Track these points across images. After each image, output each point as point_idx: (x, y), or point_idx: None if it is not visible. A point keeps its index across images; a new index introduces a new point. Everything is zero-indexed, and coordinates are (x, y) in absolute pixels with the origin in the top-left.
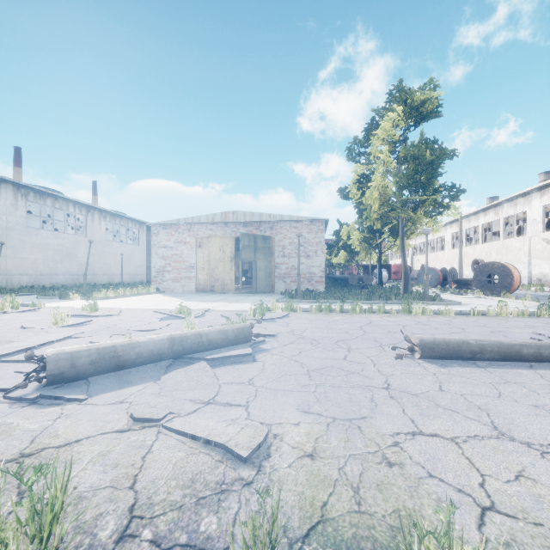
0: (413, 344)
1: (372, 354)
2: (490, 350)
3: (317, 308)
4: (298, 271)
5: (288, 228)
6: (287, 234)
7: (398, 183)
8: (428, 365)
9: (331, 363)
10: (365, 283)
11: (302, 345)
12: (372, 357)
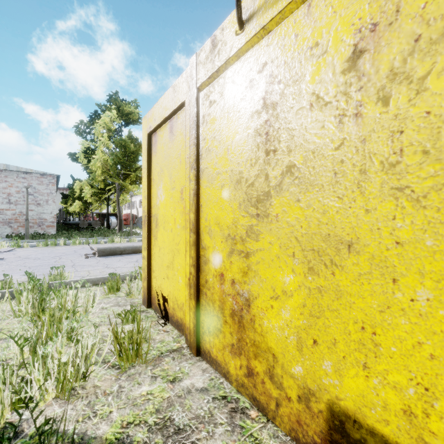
0: (95, 250)
1: (73, 258)
2: (128, 249)
3: (44, 244)
4: (27, 217)
5: (15, 177)
6: (14, 183)
7: (113, 160)
8: (100, 258)
9: (45, 264)
10: (94, 226)
11: (27, 260)
12: (73, 259)
